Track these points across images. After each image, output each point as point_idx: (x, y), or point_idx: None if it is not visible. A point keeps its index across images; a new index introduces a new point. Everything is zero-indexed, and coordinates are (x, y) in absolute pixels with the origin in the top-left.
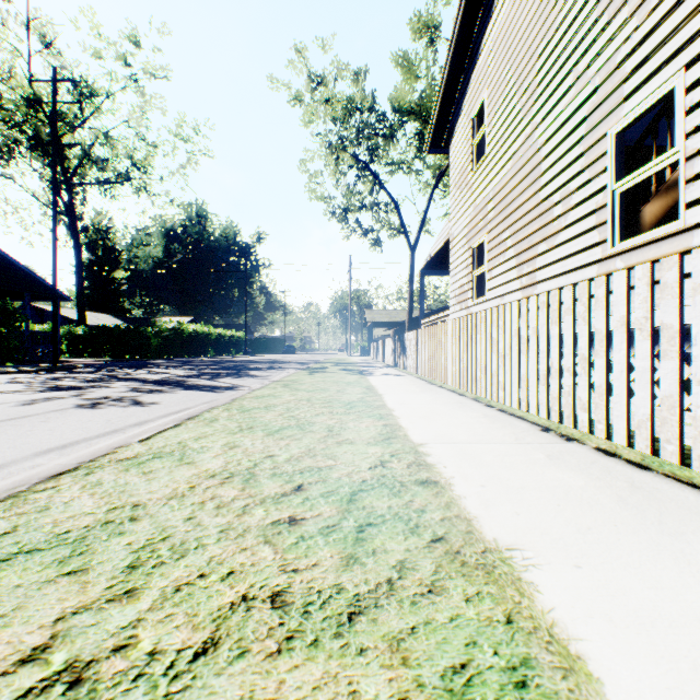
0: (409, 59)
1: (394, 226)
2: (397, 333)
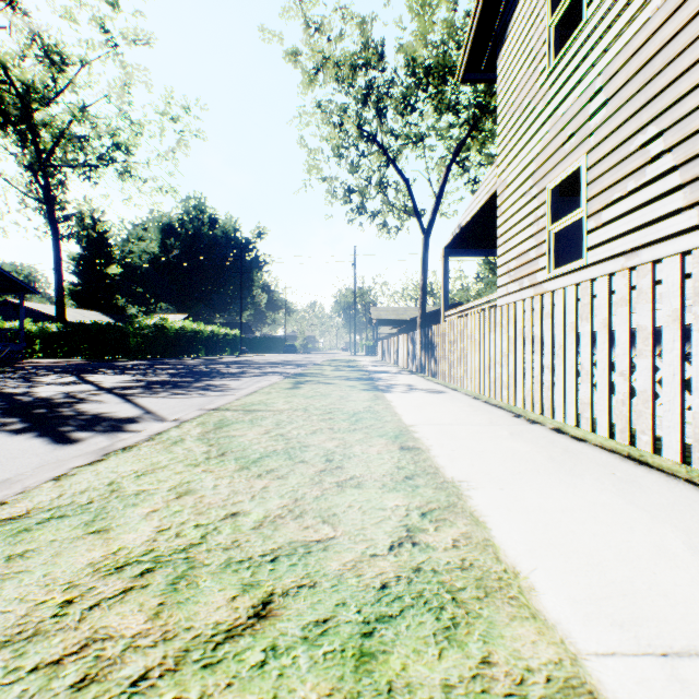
0: None
1: (404, 209)
2: (404, 331)
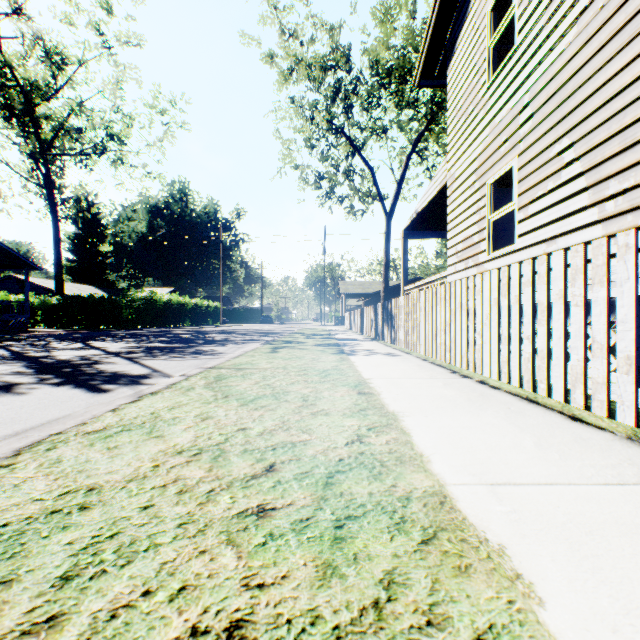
0: (388, 9)
1: (369, 194)
2: (370, 303)
